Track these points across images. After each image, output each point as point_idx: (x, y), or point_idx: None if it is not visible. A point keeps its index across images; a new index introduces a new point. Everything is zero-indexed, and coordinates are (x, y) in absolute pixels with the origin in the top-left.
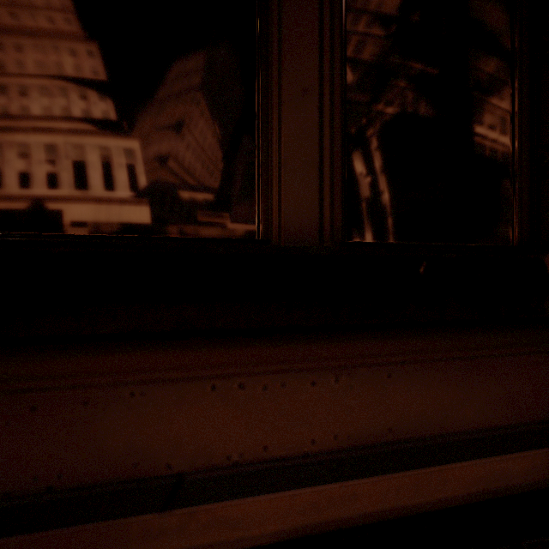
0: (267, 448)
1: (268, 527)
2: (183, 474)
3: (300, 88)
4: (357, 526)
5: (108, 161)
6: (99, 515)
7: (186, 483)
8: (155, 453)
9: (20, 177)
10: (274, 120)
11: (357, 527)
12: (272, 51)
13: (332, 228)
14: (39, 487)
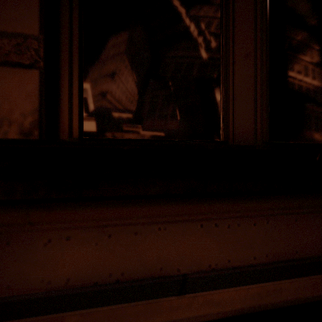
0: (230, 261)
1: (234, 306)
2: (186, 275)
3: (244, 53)
4: (282, 307)
5: (143, 97)
6: (146, 296)
7: (188, 280)
8: (171, 262)
9: (98, 107)
10: (230, 72)
11: (282, 308)
12: (229, 33)
13: (261, 134)
14: (112, 280)
